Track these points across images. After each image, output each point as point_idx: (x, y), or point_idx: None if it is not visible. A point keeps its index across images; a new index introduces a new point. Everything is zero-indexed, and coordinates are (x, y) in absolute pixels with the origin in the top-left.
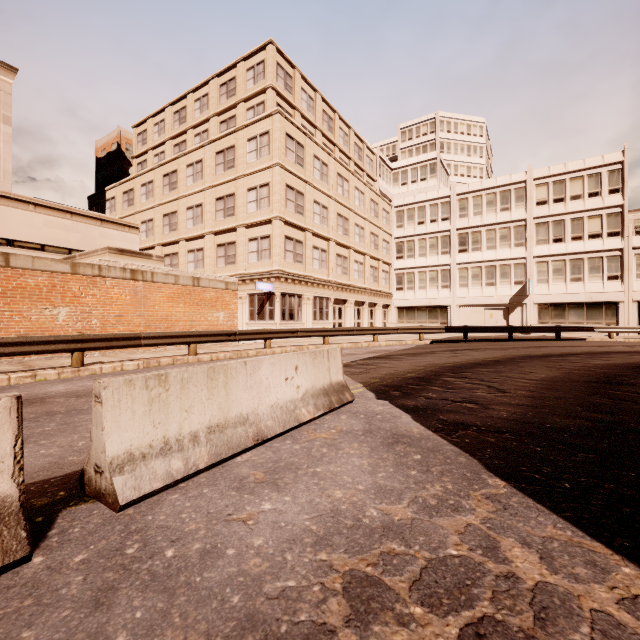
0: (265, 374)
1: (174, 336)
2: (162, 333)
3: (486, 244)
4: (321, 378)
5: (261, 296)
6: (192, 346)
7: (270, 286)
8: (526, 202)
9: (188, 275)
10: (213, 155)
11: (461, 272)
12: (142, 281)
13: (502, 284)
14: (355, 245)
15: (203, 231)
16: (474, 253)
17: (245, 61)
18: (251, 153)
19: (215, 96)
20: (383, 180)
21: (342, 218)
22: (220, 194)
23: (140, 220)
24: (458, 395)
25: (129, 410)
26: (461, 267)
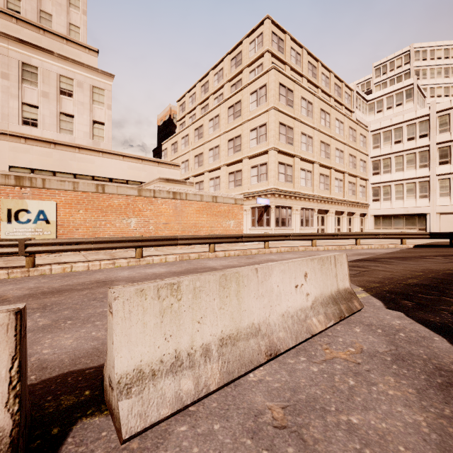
0: (275, 281)
1: (199, 238)
2: (191, 236)
3: None
4: (329, 285)
5: (260, 208)
6: (211, 245)
7: (267, 201)
8: None
9: (209, 194)
10: (226, 110)
11: (442, 182)
12: (180, 199)
13: None
14: (335, 165)
15: (219, 164)
16: None
17: (248, 37)
18: (253, 103)
19: (227, 68)
20: (359, 111)
21: (324, 144)
22: (231, 137)
23: (181, 161)
24: None
25: (140, 322)
26: (442, 178)
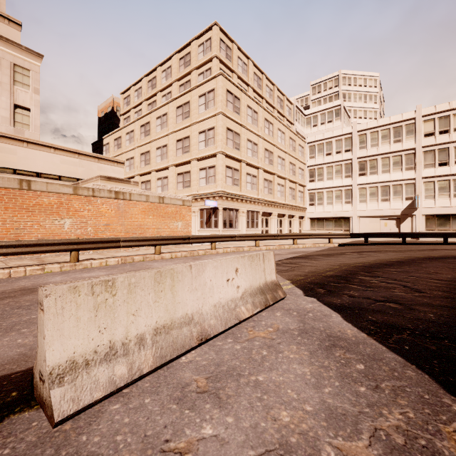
0: (209, 276)
1: (144, 240)
2: (135, 237)
3: (381, 169)
4: (257, 278)
5: (208, 210)
6: (157, 247)
7: (215, 203)
8: (415, 135)
9: (155, 195)
10: (174, 109)
11: (361, 191)
12: (123, 199)
13: (395, 200)
14: (278, 172)
15: (167, 164)
16: (371, 176)
17: (197, 40)
18: (201, 106)
19: (176, 67)
20: (299, 123)
21: (268, 152)
22: (179, 137)
23: (125, 158)
24: (378, 294)
25: (73, 317)
26: (361, 187)
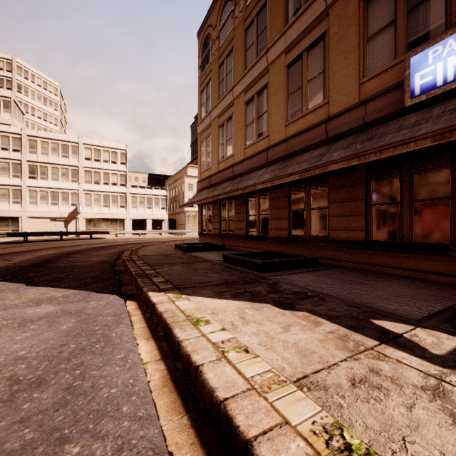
0: None
1: None
2: None
3: (52, 176)
4: None
5: None
6: None
7: None
8: (79, 156)
9: None
10: None
11: (31, 193)
12: None
13: (63, 204)
14: None
15: None
16: (42, 181)
17: None
18: None
19: None
20: None
21: None
22: None
23: None
24: None
25: None
26: (31, 189)
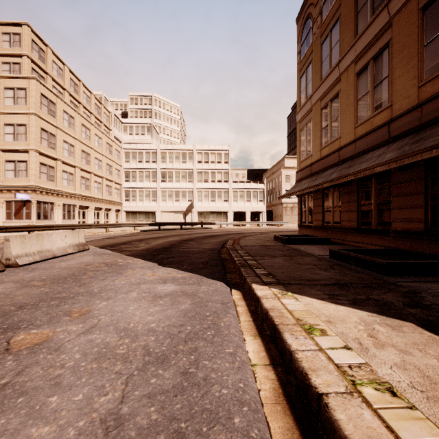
0: (54, 237)
1: None
2: None
3: (175, 179)
4: (76, 240)
5: (18, 202)
6: None
7: (27, 196)
8: (193, 160)
9: None
10: None
11: (163, 193)
12: None
13: (183, 201)
14: (95, 171)
15: None
16: (169, 183)
17: (0, 25)
18: (8, 98)
19: None
20: (116, 129)
21: (85, 153)
22: None
23: None
24: (132, 246)
25: (16, 244)
26: (163, 190)
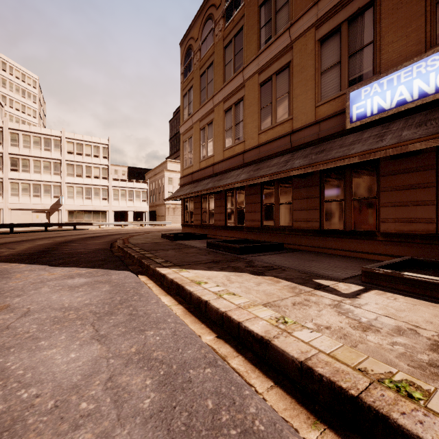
0: None
1: None
2: None
3: (34, 169)
4: None
5: None
6: None
7: None
8: (61, 149)
9: None
10: None
11: (13, 185)
12: None
13: (45, 197)
14: None
15: None
16: (24, 173)
17: None
18: None
19: None
20: None
21: None
22: None
23: None
24: None
25: None
26: (13, 181)
